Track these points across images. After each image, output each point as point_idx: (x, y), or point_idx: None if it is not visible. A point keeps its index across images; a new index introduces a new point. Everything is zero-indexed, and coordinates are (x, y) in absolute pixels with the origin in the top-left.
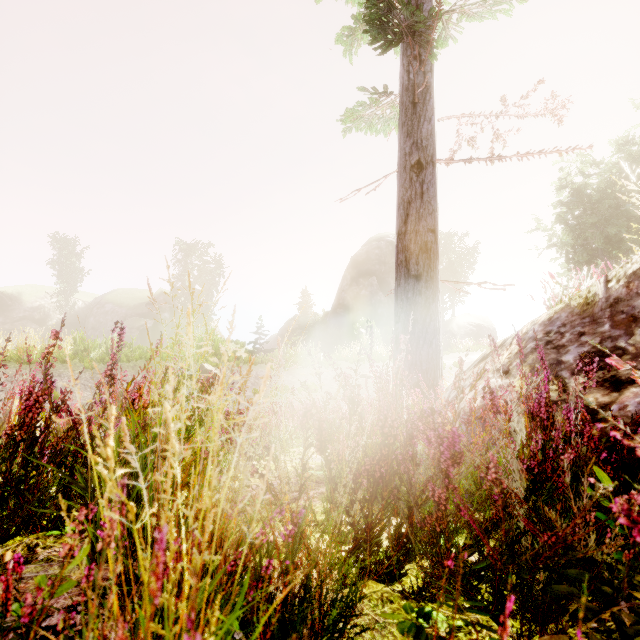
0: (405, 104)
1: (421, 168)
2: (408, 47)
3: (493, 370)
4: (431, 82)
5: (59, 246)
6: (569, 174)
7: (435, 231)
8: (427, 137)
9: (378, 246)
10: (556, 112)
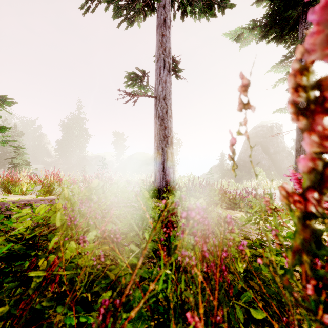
0: None
1: None
2: None
3: None
4: None
5: (116, 136)
6: None
7: None
8: None
9: (262, 129)
10: None
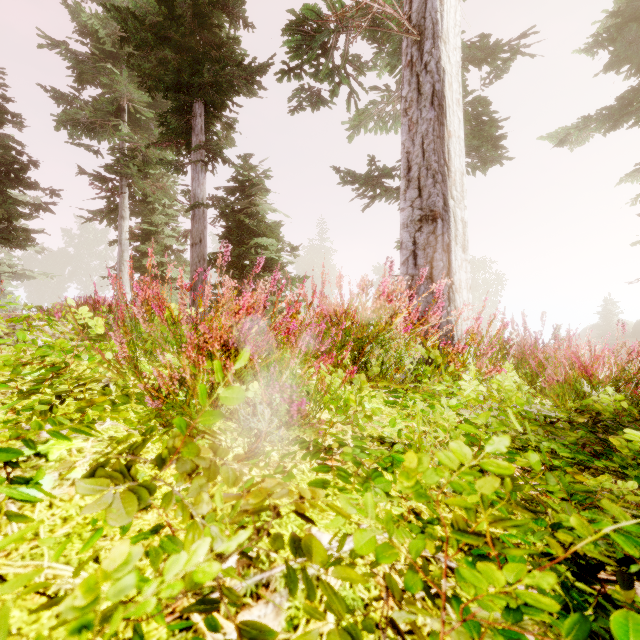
0: None
1: None
2: None
3: None
4: None
5: (380, 274)
6: None
7: None
8: None
9: None
10: None
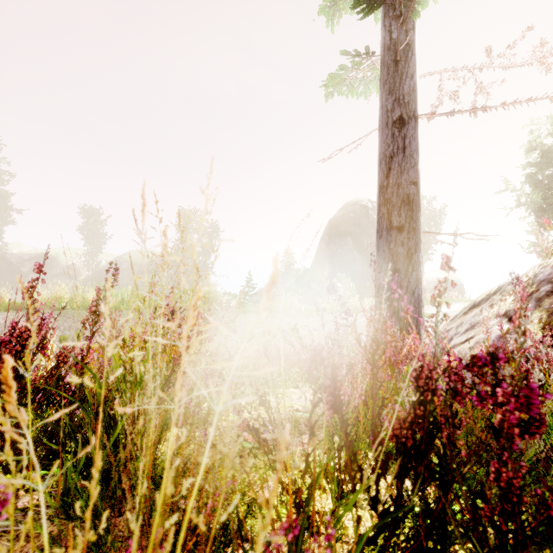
0: (387, 63)
1: (403, 123)
2: (390, 8)
3: (495, 316)
4: (413, 39)
5: (87, 215)
6: (539, 136)
7: (417, 184)
8: (409, 93)
9: (353, 210)
10: (544, 60)
